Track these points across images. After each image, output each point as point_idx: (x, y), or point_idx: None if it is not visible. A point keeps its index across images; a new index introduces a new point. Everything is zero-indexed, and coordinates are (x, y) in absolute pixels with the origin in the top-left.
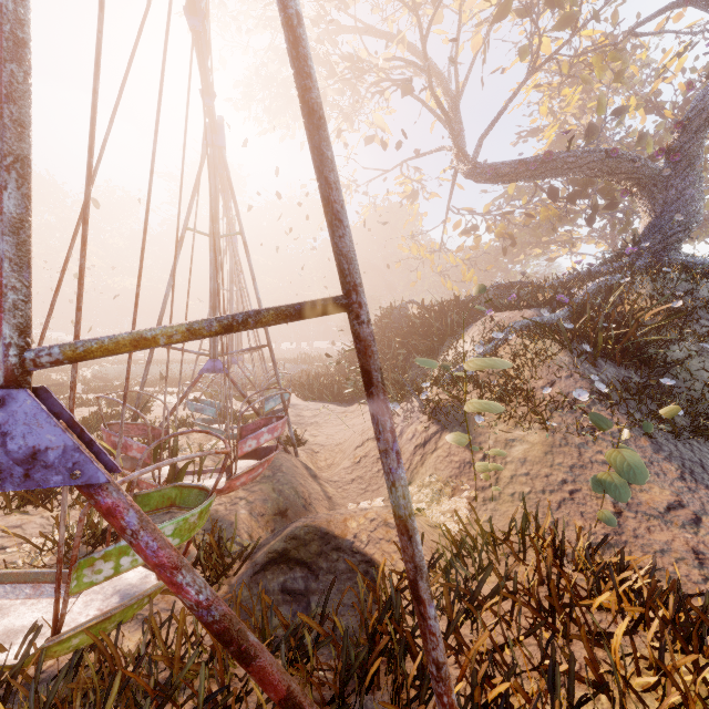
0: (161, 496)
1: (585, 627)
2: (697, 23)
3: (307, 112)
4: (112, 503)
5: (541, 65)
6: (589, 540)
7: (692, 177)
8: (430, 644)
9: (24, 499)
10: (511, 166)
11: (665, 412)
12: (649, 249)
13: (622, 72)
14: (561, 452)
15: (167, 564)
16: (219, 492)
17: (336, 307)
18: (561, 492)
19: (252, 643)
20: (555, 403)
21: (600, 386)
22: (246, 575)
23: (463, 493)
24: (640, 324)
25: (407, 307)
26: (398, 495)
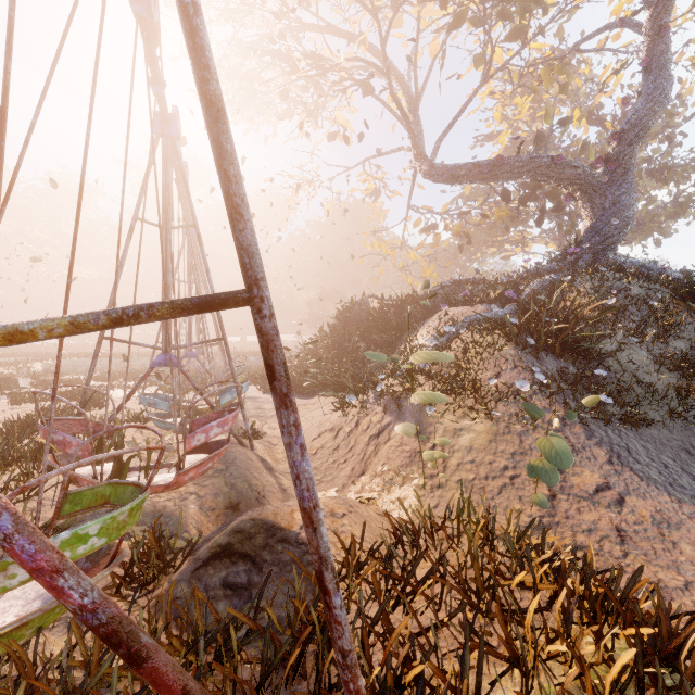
0: (94, 494)
1: (507, 606)
2: (632, 44)
3: (205, 104)
4: None
5: (493, 74)
6: (526, 522)
7: (627, 185)
8: (336, 633)
9: None
10: (466, 168)
11: (586, 401)
12: (590, 250)
13: (566, 85)
14: (504, 440)
15: (47, 568)
16: (167, 488)
17: (237, 301)
18: (502, 478)
19: (144, 644)
20: (500, 394)
21: (541, 377)
22: (187, 571)
23: (413, 481)
24: (579, 319)
25: (367, 301)
26: (302, 488)
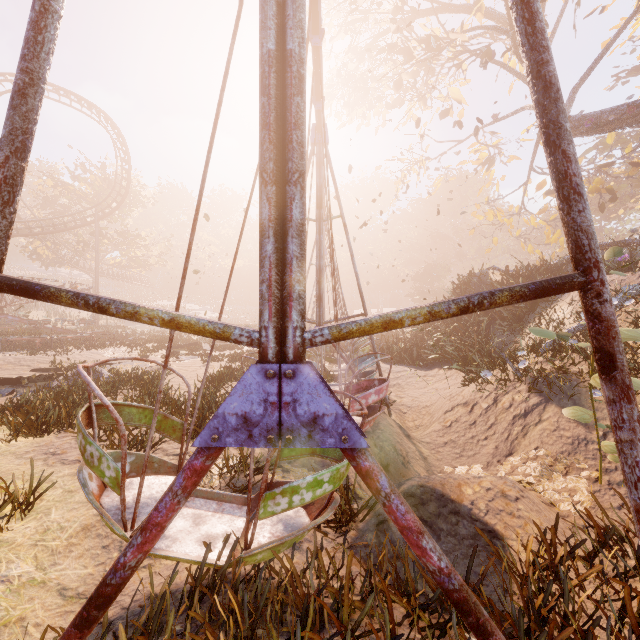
0: None
1: None
2: None
3: (542, 87)
4: (369, 466)
5: None
6: None
7: None
8: None
9: (196, 432)
10: (616, 113)
11: None
12: None
13: None
14: None
15: (413, 528)
16: None
17: (572, 285)
18: None
19: (486, 617)
20: None
21: None
22: (371, 523)
23: (581, 472)
24: None
25: (487, 273)
26: None
